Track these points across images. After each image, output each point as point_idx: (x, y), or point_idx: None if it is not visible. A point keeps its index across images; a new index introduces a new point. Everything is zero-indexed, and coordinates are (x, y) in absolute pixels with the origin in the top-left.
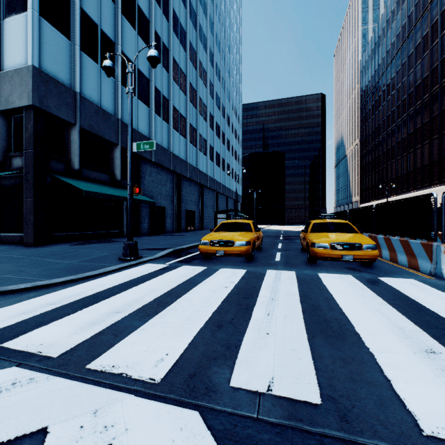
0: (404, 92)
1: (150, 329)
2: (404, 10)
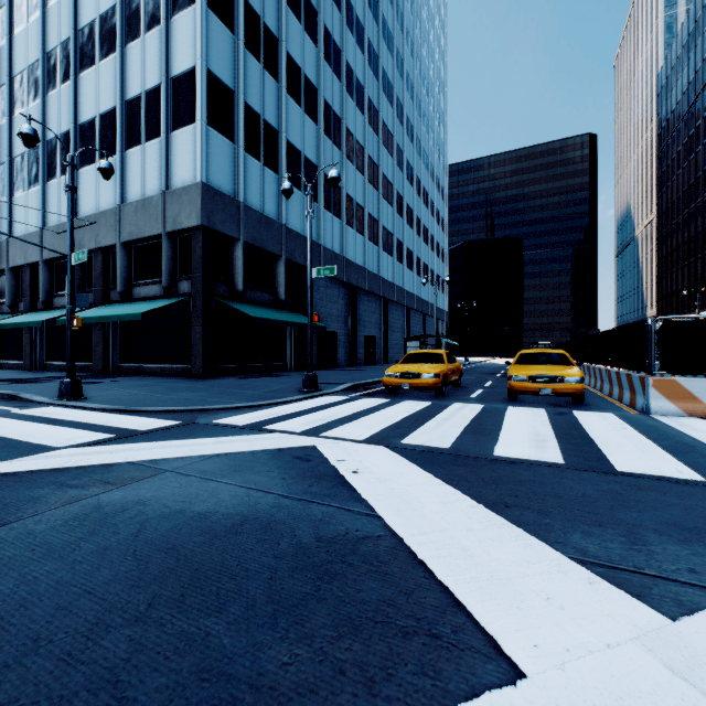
0: None
1: (349, 427)
2: None
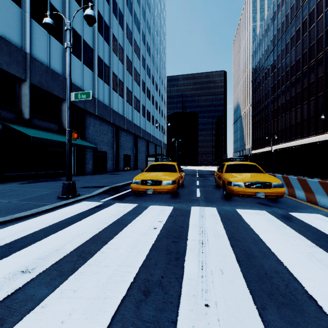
0: (283, 70)
1: (54, 306)
2: (283, 11)
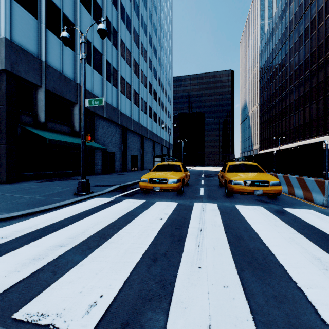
0: (291, 69)
1: (89, 265)
2: (291, 9)
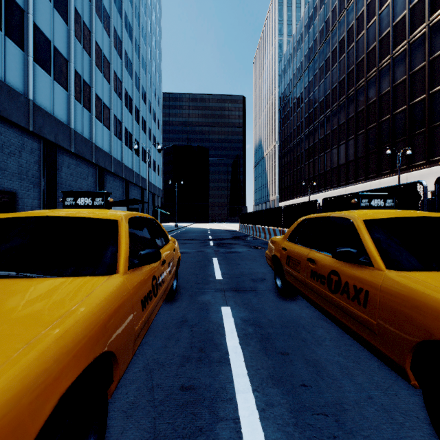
0: (321, 95)
1: None
2: (321, 16)
